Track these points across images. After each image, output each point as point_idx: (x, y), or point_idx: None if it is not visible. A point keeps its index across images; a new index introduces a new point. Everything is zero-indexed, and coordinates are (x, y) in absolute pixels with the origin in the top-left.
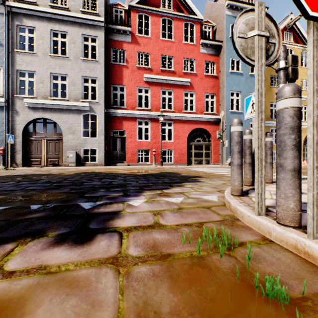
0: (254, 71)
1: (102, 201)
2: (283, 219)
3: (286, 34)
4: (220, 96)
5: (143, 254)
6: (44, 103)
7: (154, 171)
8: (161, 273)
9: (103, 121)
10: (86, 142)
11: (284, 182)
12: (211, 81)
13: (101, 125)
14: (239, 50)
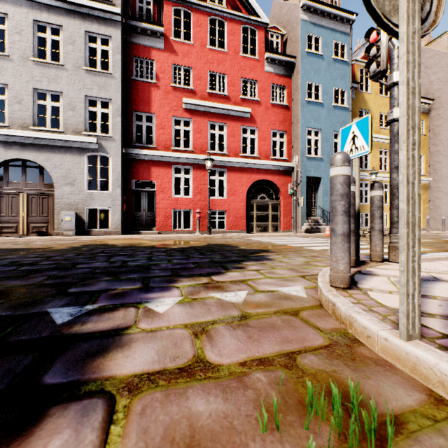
0: (339, 102)
1: (96, 304)
2: None
3: None
4: (293, 135)
5: None
6: (23, 136)
7: (198, 243)
8: None
9: (119, 166)
10: (92, 199)
11: None
12: (281, 113)
13: (117, 173)
14: None
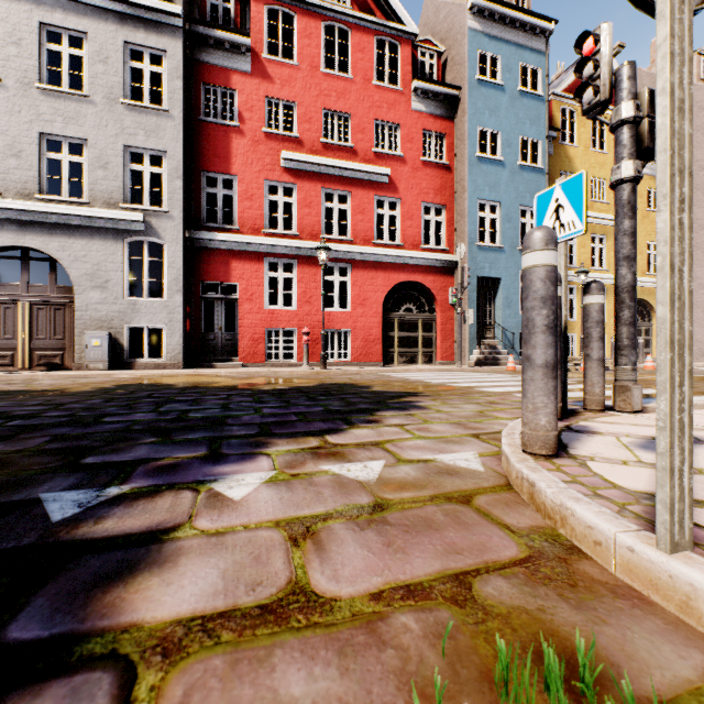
0: (529, 159)
1: (126, 486)
2: None
3: None
4: (457, 211)
5: None
6: (24, 209)
7: (305, 381)
8: None
9: (180, 259)
10: (136, 311)
11: None
12: (437, 177)
13: (176, 270)
14: None
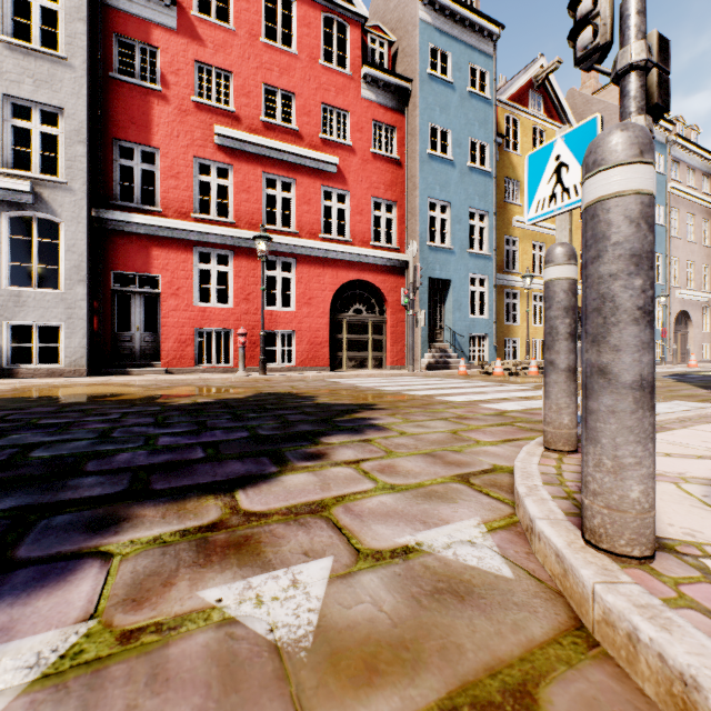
0: (477, 161)
1: None
2: None
3: (534, 96)
4: (408, 209)
5: None
6: None
7: (237, 391)
8: None
9: (82, 242)
10: (20, 304)
11: None
12: (388, 171)
13: (77, 255)
14: None
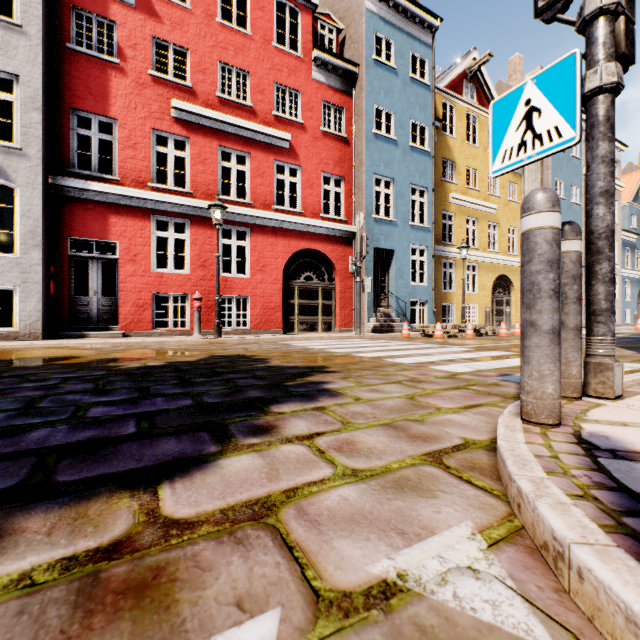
0: (418, 142)
1: None
2: None
3: (467, 85)
4: (355, 184)
5: None
6: None
7: (190, 354)
8: None
9: (38, 208)
10: None
11: None
12: (336, 148)
13: (32, 220)
14: None
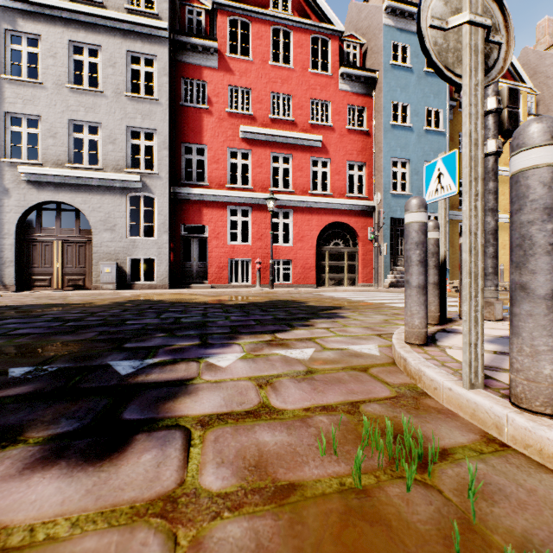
0: (432, 125)
1: (156, 359)
2: (528, 399)
3: None
4: (374, 167)
5: (235, 485)
6: (58, 174)
7: (258, 298)
8: (277, 542)
9: (166, 208)
10: (135, 247)
11: (531, 322)
12: (359, 141)
13: (163, 216)
14: (432, 53)
